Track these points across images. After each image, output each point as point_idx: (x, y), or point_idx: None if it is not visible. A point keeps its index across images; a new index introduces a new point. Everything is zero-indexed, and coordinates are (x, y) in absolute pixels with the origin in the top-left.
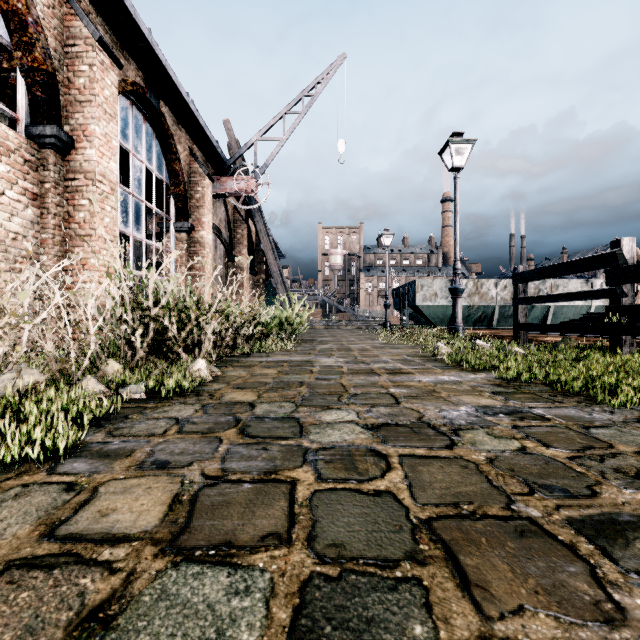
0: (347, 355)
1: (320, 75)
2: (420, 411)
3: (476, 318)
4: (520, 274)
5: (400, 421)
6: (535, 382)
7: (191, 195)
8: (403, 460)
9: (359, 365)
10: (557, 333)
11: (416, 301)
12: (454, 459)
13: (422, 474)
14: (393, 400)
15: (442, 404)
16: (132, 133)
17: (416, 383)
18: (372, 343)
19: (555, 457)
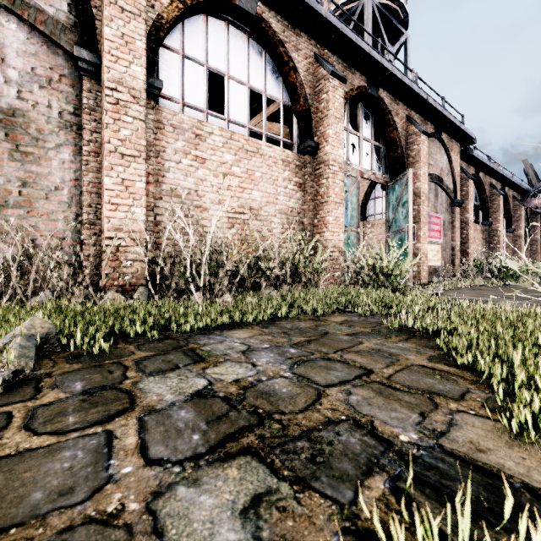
0: None
1: None
2: None
3: None
4: None
5: None
6: None
7: (513, 216)
8: None
9: None
10: None
11: None
12: None
13: None
14: None
15: None
16: None
17: None
18: None
19: None
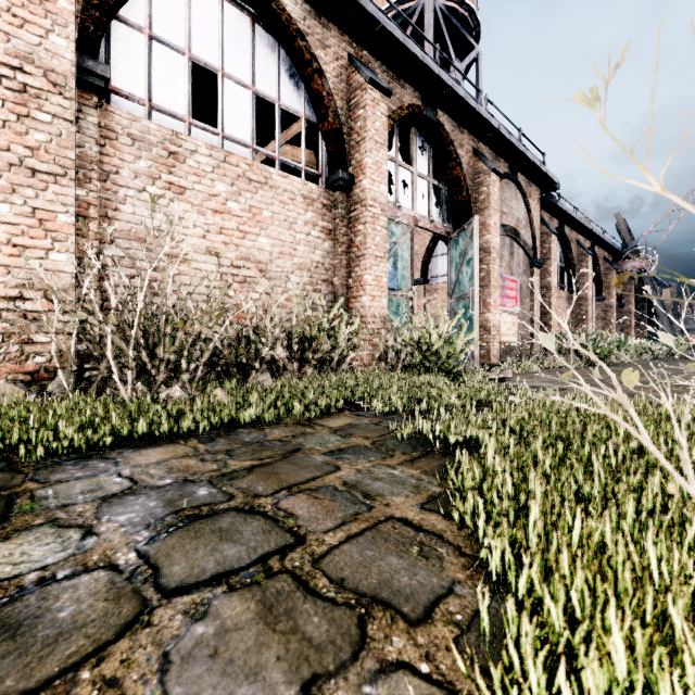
0: None
1: None
2: None
3: None
4: None
5: None
6: None
7: (604, 281)
8: None
9: None
10: None
11: None
12: None
13: None
14: None
15: None
16: None
17: None
18: None
19: None
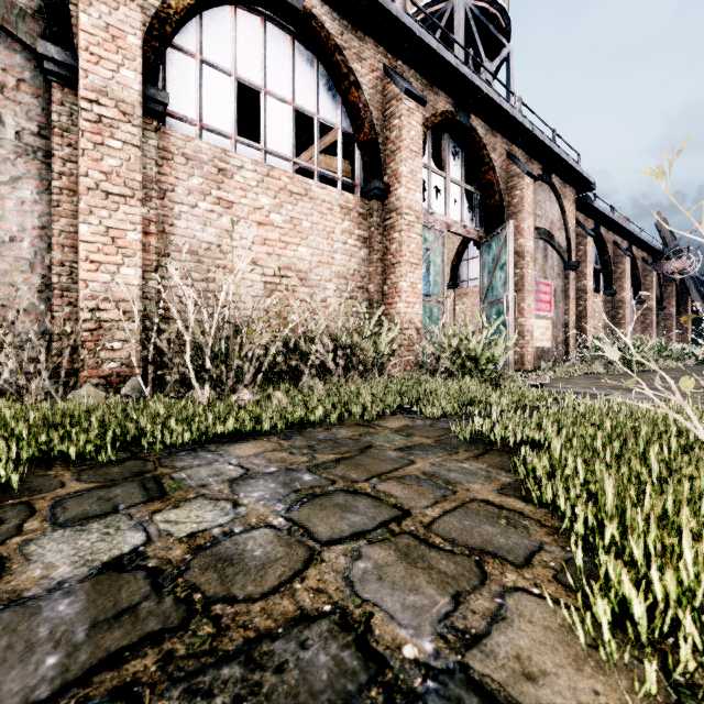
0: None
1: None
2: None
3: None
4: None
5: None
6: None
7: (642, 283)
8: None
9: None
10: None
11: None
12: None
13: None
14: None
15: None
16: None
17: None
18: None
19: None
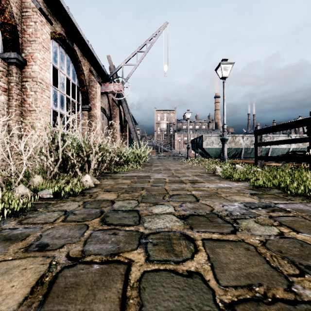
0: (168, 172)
1: (155, 32)
2: (211, 206)
3: (233, 154)
4: (258, 130)
5: (200, 213)
6: (272, 187)
7: (90, 92)
8: (205, 243)
9: (174, 178)
10: (275, 161)
11: (203, 145)
12: (239, 242)
13: (219, 256)
14: (194, 198)
15: (223, 201)
16: (59, 60)
17: (206, 188)
18: (181, 166)
19: (305, 240)
